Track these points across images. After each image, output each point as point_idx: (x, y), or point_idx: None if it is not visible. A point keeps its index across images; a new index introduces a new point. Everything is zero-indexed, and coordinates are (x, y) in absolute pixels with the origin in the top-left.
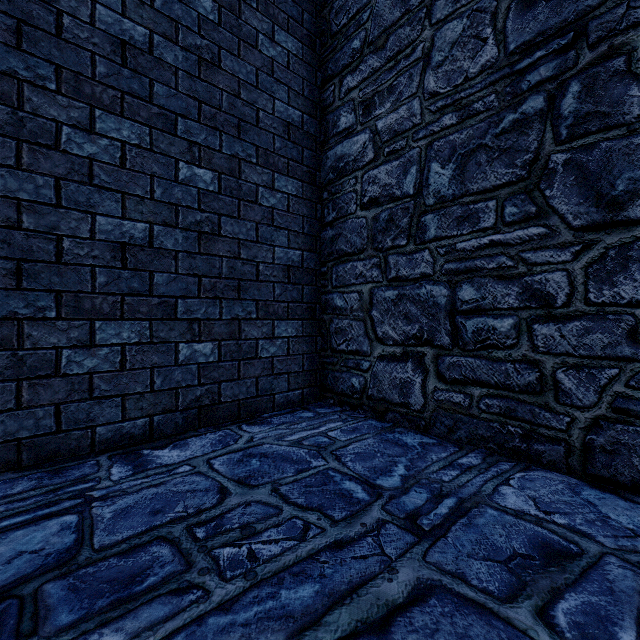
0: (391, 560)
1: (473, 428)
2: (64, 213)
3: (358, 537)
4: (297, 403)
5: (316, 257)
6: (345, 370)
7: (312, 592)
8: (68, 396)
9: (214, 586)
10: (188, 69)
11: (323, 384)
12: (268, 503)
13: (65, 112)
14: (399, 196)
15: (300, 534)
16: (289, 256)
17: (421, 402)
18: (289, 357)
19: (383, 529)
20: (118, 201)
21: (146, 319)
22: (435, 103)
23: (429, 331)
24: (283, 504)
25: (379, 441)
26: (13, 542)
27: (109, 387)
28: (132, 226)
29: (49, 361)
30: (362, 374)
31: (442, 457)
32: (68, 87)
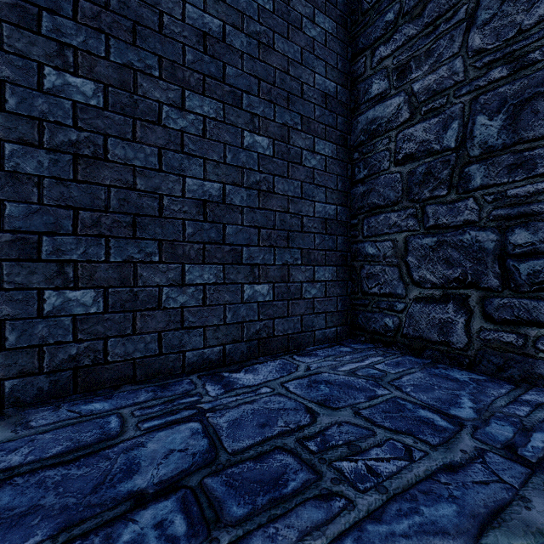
0: (515, 488)
1: (528, 367)
2: (164, 176)
3: (466, 463)
4: (332, 339)
5: (347, 211)
6: (377, 311)
7: (453, 511)
8: (167, 325)
9: (353, 496)
10: (250, 52)
11: (353, 323)
12: (358, 424)
13: (165, 94)
14: (438, 150)
15: (406, 455)
16: (326, 210)
17: (464, 341)
18: (326, 298)
19: (487, 457)
20: (201, 165)
21: (220, 263)
22: (481, 59)
23: (474, 274)
24: (372, 426)
25: (428, 375)
26: (160, 441)
27: (194, 319)
28: (210, 186)
29: (154, 296)
30: (396, 314)
31: (502, 393)
32: (167, 73)
